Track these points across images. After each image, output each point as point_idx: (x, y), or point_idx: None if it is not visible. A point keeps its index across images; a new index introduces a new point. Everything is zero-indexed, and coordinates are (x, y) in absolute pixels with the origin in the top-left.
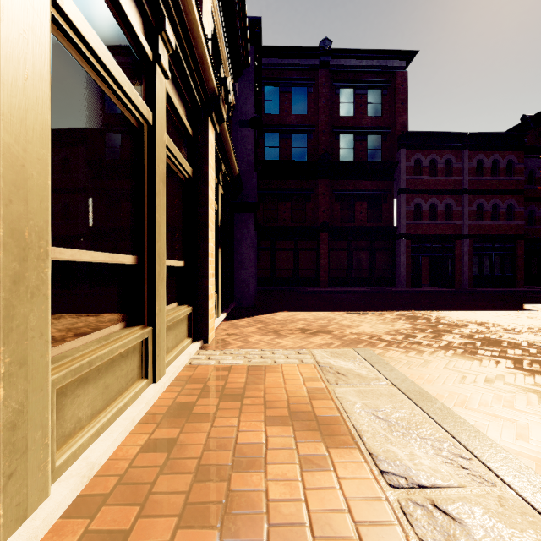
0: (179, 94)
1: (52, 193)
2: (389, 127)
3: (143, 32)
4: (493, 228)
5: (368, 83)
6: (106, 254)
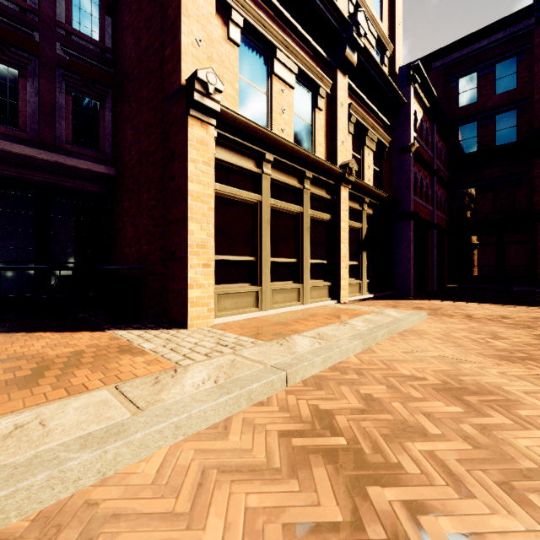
0: (321, 185)
1: (272, 246)
2: None
3: (299, 181)
4: None
5: None
6: (285, 259)
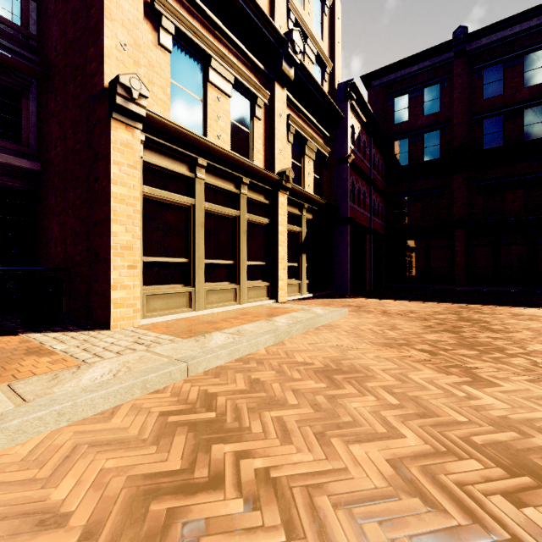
0: (259, 191)
1: (207, 248)
2: None
3: (235, 186)
4: None
5: (524, 49)
6: (221, 260)
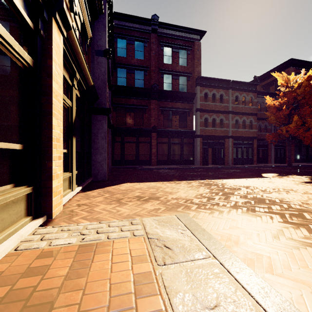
0: None
1: None
2: (191, 72)
3: None
4: (243, 133)
5: (180, 45)
6: None
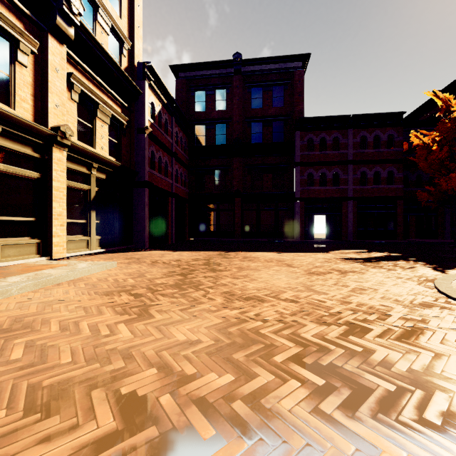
0: (24, 142)
1: None
2: (288, 114)
3: None
4: (375, 191)
5: (273, 82)
6: None
